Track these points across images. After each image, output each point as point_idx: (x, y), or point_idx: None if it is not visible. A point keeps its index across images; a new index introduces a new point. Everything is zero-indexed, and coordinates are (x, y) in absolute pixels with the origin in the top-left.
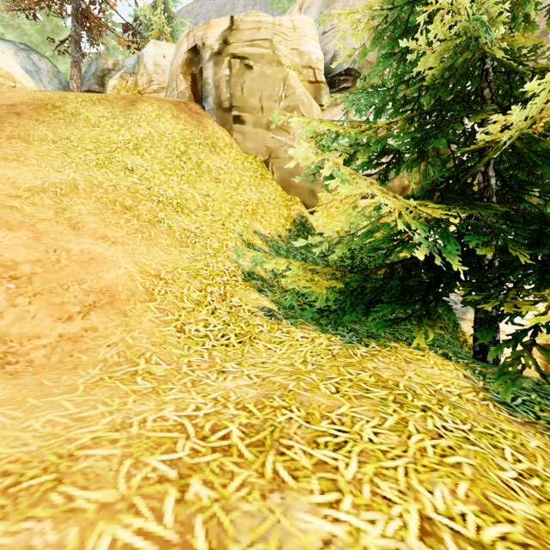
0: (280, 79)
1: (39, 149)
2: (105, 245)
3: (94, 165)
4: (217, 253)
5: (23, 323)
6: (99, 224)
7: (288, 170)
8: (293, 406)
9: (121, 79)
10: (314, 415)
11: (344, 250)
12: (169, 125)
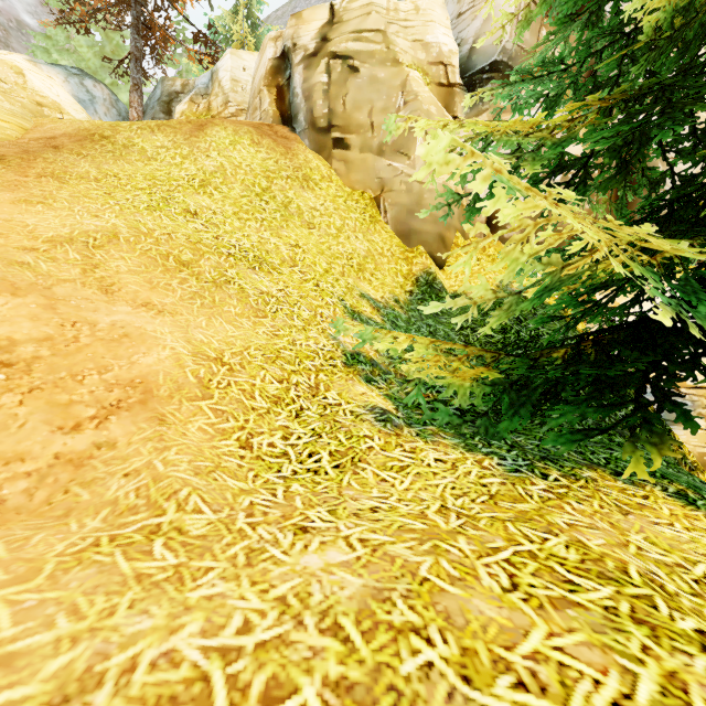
0: (397, 83)
1: (76, 189)
2: (147, 315)
3: (145, 208)
4: (308, 325)
5: (3, 436)
6: (142, 286)
7: (408, 209)
8: (432, 625)
9: (191, 103)
10: (478, 657)
11: (502, 319)
12: (247, 153)
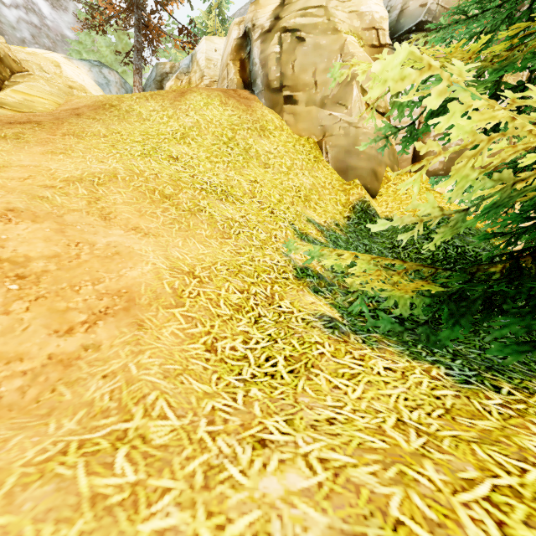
0: (336, 47)
1: (89, 143)
2: (135, 237)
3: (139, 155)
4: (264, 244)
5: (9, 338)
6: (133, 214)
7: (346, 149)
8: None
9: (177, 79)
10: None
11: (447, 235)
12: (217, 112)
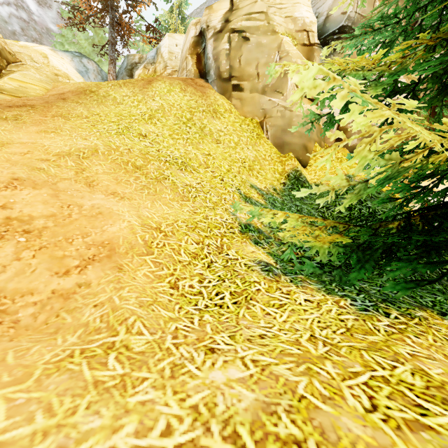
0: (275, 46)
1: (74, 123)
2: (114, 200)
3: (115, 133)
4: (216, 206)
5: (22, 278)
6: (111, 182)
7: (282, 128)
8: (310, 439)
9: (144, 69)
10: None
11: (353, 200)
12: (178, 97)
